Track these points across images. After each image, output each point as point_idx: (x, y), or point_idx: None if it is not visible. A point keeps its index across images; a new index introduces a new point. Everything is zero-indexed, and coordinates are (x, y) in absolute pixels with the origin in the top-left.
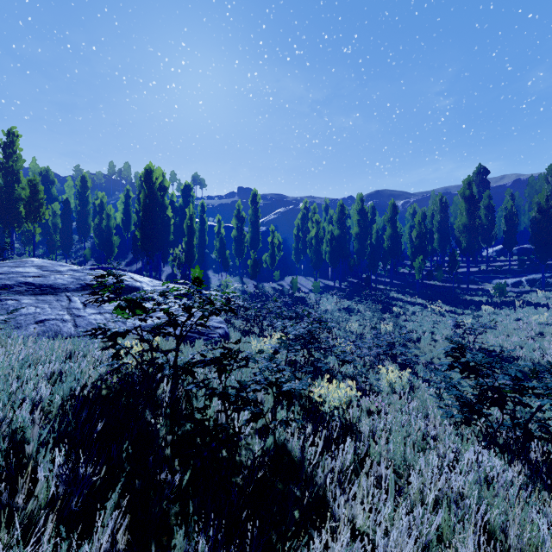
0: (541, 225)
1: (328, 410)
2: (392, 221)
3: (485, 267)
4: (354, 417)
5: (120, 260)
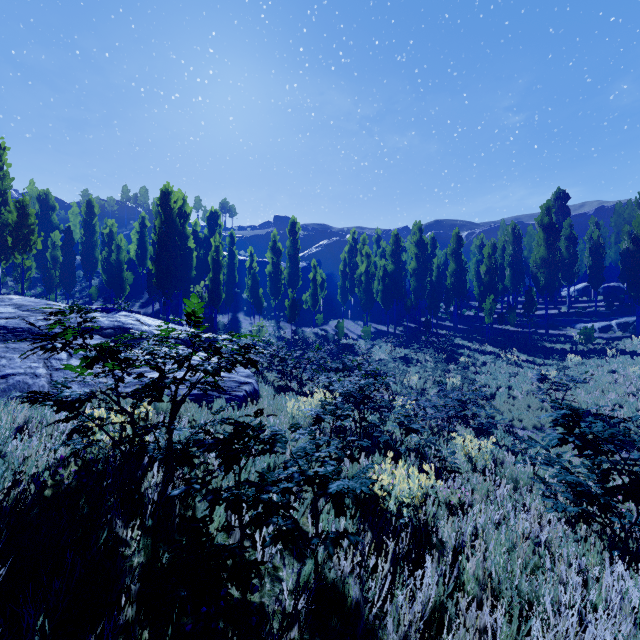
0: (635, 258)
1: (394, 508)
2: (457, 254)
3: (565, 309)
4: (429, 512)
5: (133, 300)
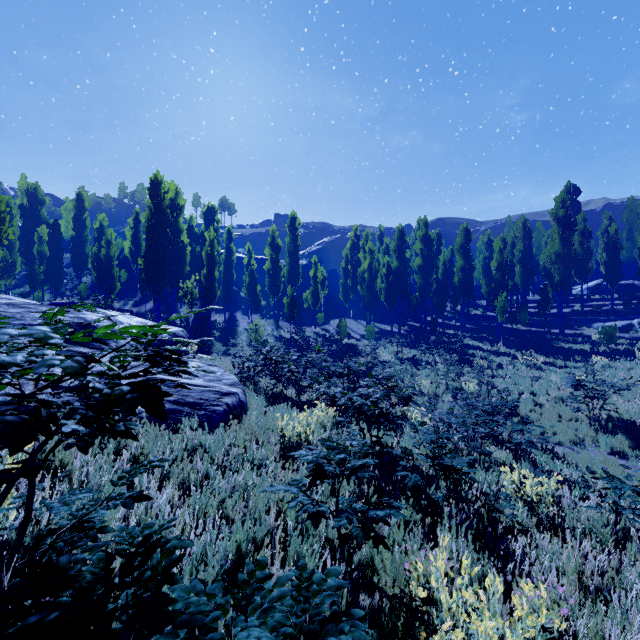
0: None
1: None
2: (465, 249)
3: (579, 308)
4: None
5: (127, 298)
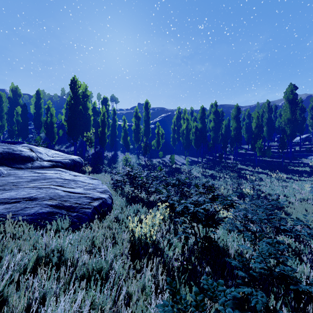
0: None
1: None
2: (237, 118)
3: (298, 148)
4: None
5: (62, 144)
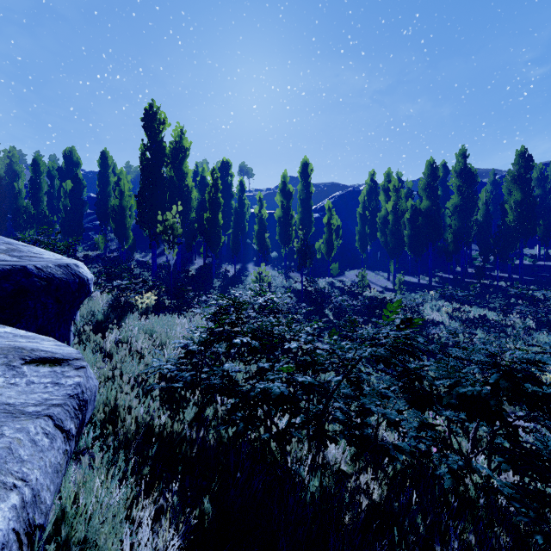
0: None
1: None
2: (523, 179)
3: None
4: None
5: (148, 251)
